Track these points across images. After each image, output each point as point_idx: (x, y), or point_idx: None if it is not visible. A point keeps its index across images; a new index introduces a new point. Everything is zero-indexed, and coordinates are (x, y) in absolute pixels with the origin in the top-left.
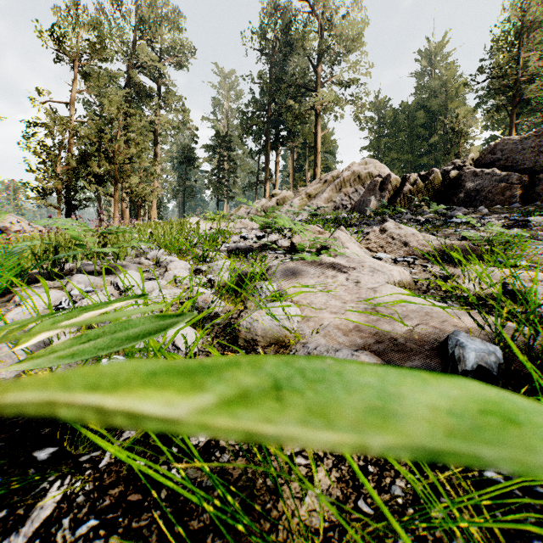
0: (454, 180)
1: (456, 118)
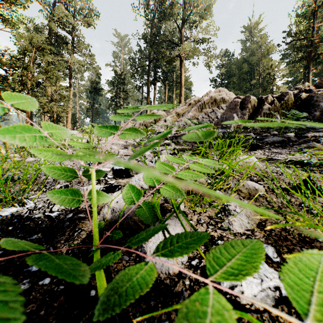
0: (304, 101)
1: (271, 66)
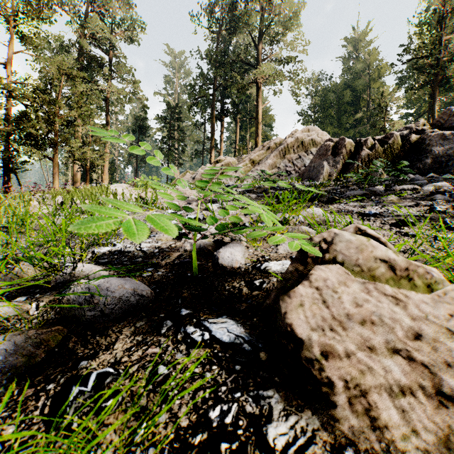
0: (414, 144)
1: (382, 95)
